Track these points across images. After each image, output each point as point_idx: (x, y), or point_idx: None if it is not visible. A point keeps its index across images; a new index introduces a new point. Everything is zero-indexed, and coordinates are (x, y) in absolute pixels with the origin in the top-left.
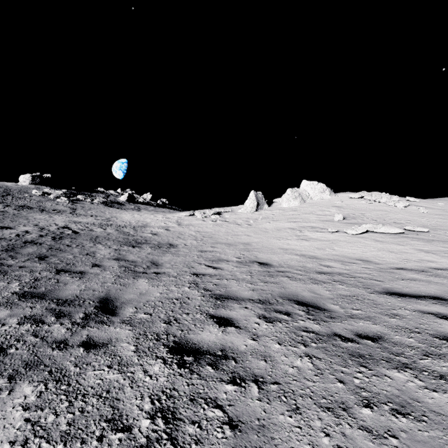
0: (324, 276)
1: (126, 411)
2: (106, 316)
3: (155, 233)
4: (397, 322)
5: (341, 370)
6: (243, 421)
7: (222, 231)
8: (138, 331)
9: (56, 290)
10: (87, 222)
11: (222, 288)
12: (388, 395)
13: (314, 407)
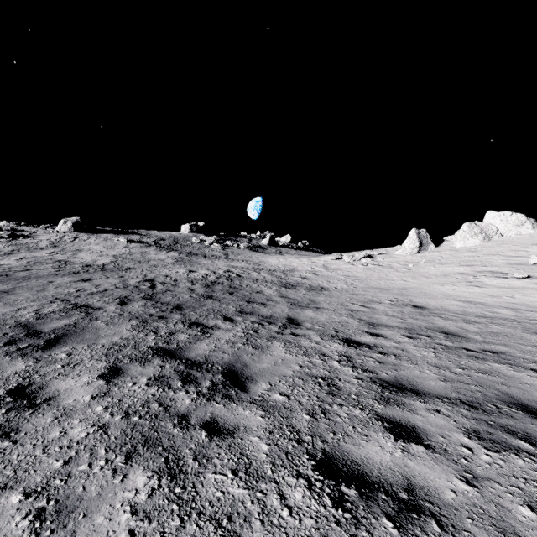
0: (482, 319)
1: (326, 353)
2: (295, 325)
3: (304, 277)
4: (530, 349)
5: (454, 359)
6: (385, 362)
7: (374, 276)
8: (319, 333)
9: (256, 311)
10: (242, 267)
11: (374, 320)
12: (479, 368)
13: (427, 365)
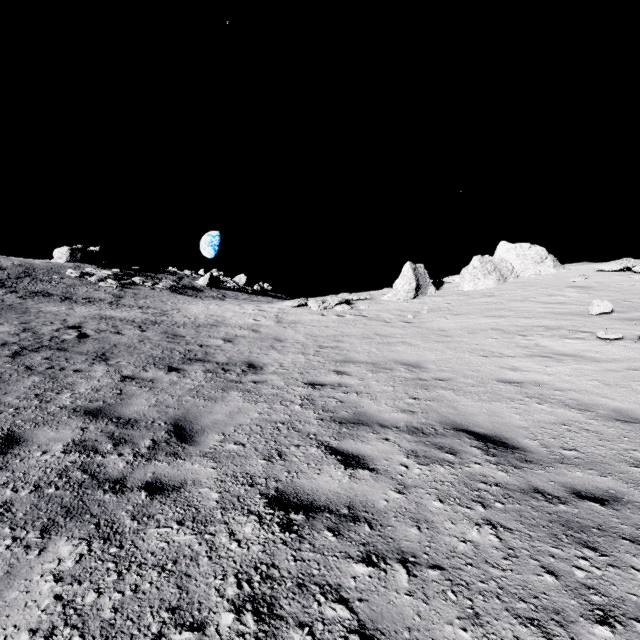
0: None
1: None
2: None
3: (231, 338)
4: None
5: None
6: None
7: (356, 334)
8: None
9: None
10: (124, 318)
11: None
12: None
13: None
